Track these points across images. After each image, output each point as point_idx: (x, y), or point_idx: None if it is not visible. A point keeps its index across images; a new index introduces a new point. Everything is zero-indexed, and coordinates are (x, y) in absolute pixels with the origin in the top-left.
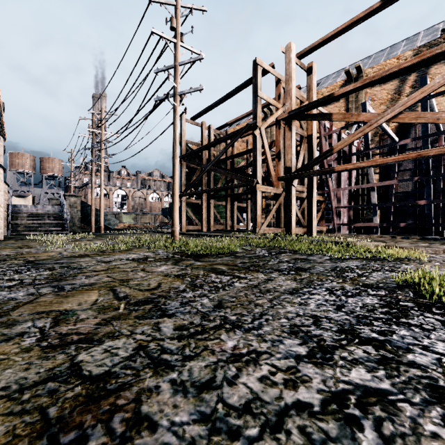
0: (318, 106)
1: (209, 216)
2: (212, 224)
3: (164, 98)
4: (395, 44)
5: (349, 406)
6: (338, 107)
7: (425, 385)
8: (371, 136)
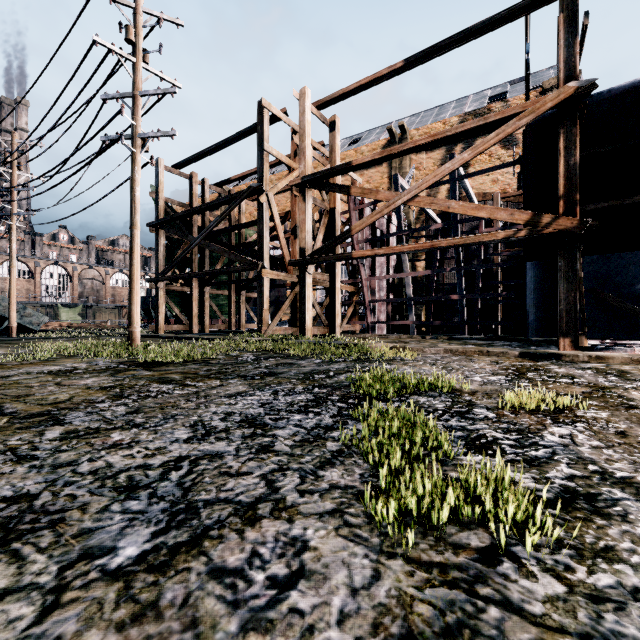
0: (336, 174)
1: (203, 311)
2: (207, 322)
3: (115, 140)
4: (445, 104)
5: (184, 461)
6: (380, 172)
7: (262, 445)
8: (417, 214)
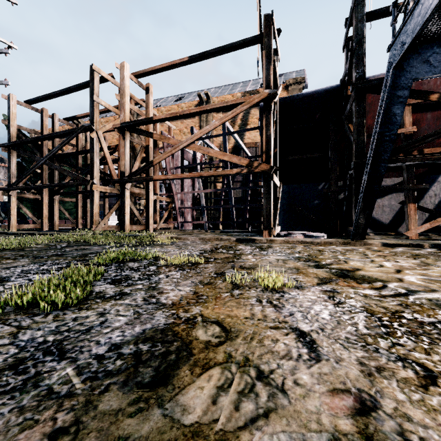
0: (144, 124)
1: (53, 213)
2: (57, 222)
3: None
4: (237, 83)
5: None
6: (194, 122)
7: None
8: None
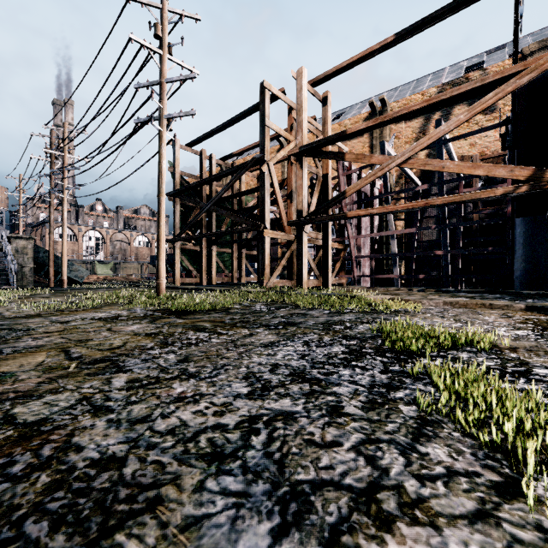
0: (331, 143)
1: (211, 266)
2: (214, 276)
3: (146, 121)
4: (422, 77)
5: (258, 423)
6: (362, 142)
7: (329, 406)
8: (396, 178)
